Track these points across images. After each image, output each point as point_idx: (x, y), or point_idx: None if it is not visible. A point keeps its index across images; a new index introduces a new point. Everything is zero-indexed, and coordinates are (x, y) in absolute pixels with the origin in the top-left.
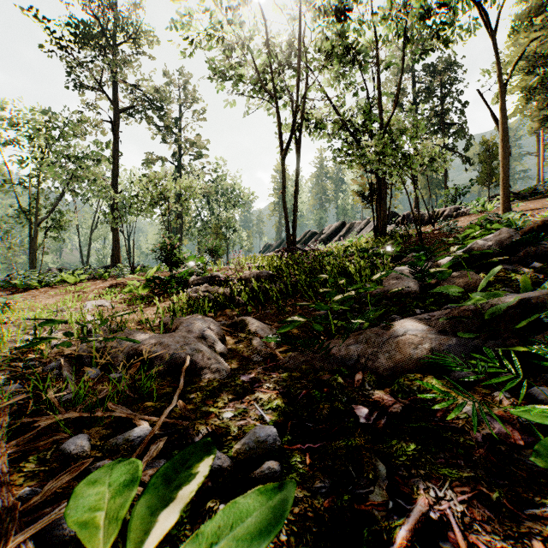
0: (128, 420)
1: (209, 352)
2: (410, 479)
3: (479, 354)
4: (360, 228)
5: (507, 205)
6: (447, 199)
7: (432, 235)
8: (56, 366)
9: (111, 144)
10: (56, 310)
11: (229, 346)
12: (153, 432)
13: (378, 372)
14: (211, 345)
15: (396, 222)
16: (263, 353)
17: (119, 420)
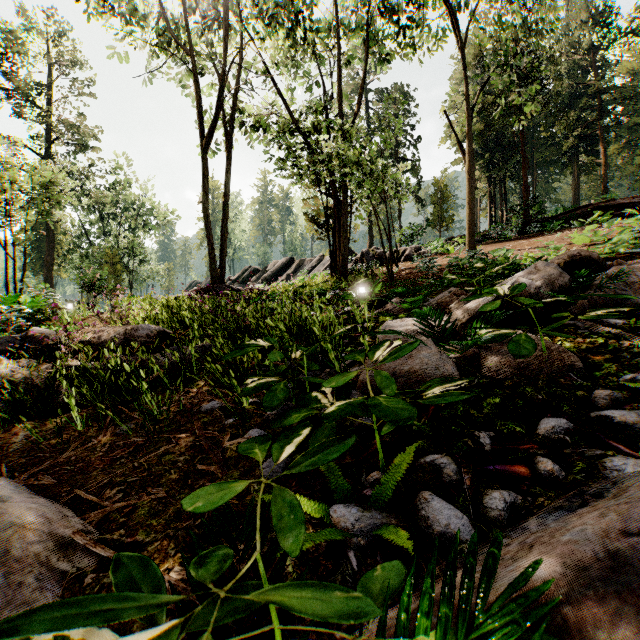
0: None
1: None
2: None
3: None
4: (311, 266)
5: (473, 246)
6: (405, 239)
7: (401, 275)
8: None
9: None
10: None
11: None
12: None
13: None
14: None
15: (355, 260)
16: None
17: None
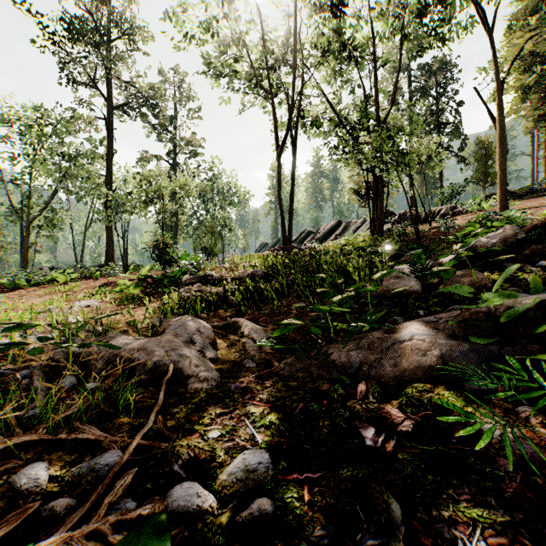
0: (98, 442)
1: (197, 358)
2: (432, 525)
3: (495, 361)
4: (356, 227)
5: (504, 204)
6: (443, 198)
7: (430, 233)
8: (28, 374)
9: (105, 141)
10: (32, 312)
11: (221, 350)
12: (121, 463)
13: (382, 381)
14: (201, 350)
15: (393, 220)
16: (256, 358)
17: (88, 442)
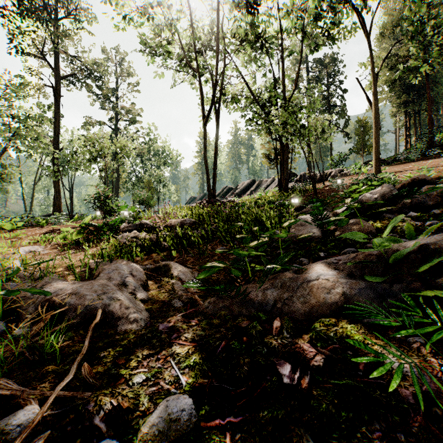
0: (16, 395)
1: (128, 300)
2: None
3: (386, 297)
4: (266, 184)
5: (378, 168)
6: (333, 163)
7: (324, 190)
8: None
9: (53, 106)
10: None
11: (152, 291)
12: (32, 425)
13: (294, 316)
14: (132, 291)
15: (295, 180)
16: (183, 298)
17: (5, 396)
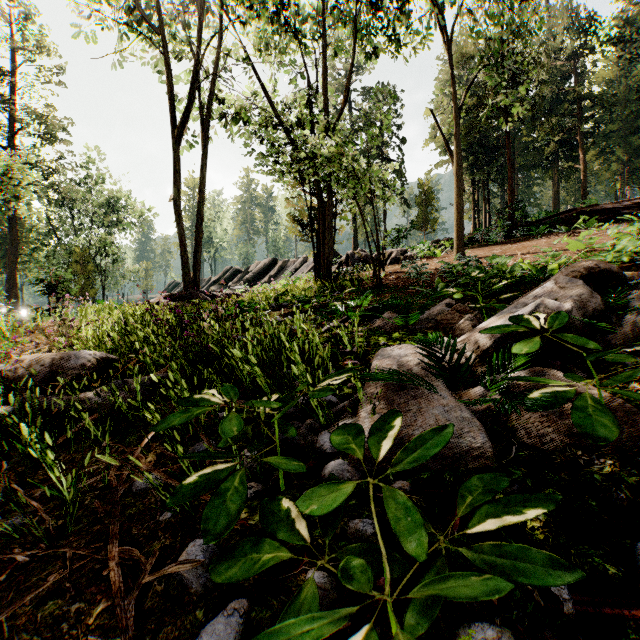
0: None
1: None
2: None
3: None
4: (294, 267)
5: (461, 251)
6: (390, 241)
7: (388, 281)
8: None
9: None
10: None
11: None
12: None
13: None
14: None
15: (339, 262)
16: None
17: None
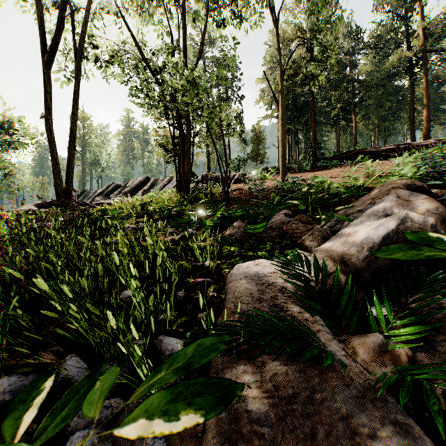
0: None
1: None
2: None
3: None
4: (163, 184)
5: (285, 174)
6: (233, 167)
7: (234, 195)
8: None
9: None
10: None
11: None
12: None
13: None
14: None
15: (197, 181)
16: None
17: None
